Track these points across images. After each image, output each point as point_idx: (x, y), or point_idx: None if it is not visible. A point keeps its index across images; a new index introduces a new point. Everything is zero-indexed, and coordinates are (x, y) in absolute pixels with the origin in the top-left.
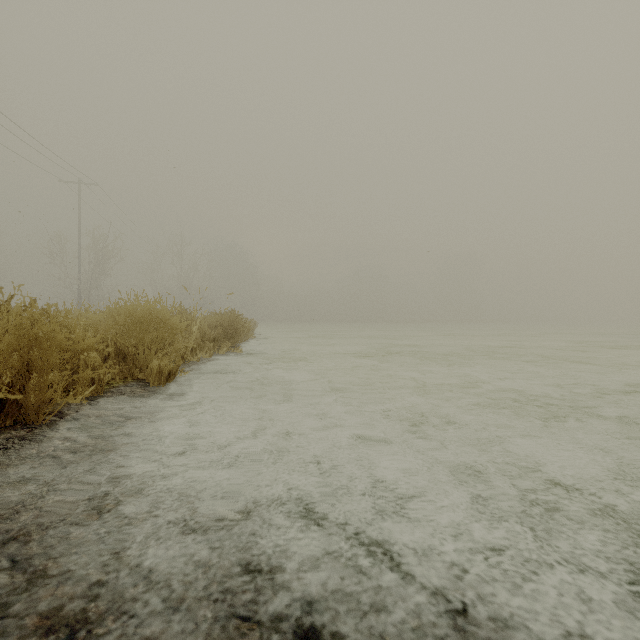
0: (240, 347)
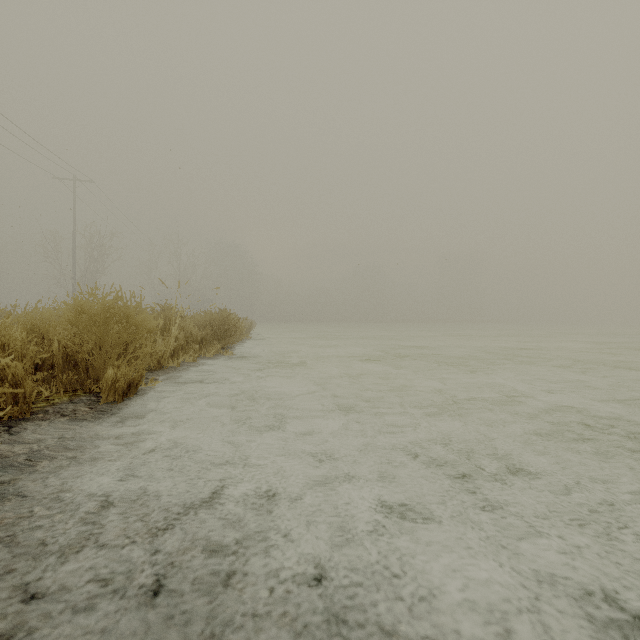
0: (232, 349)
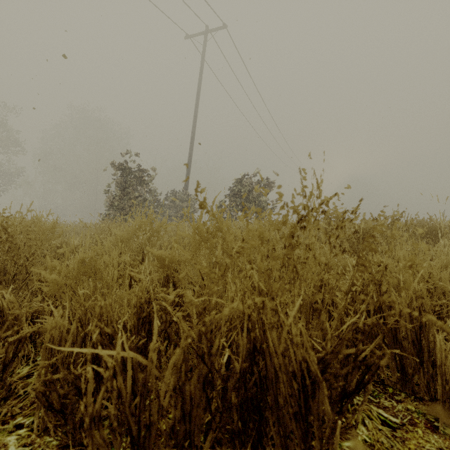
0: None
